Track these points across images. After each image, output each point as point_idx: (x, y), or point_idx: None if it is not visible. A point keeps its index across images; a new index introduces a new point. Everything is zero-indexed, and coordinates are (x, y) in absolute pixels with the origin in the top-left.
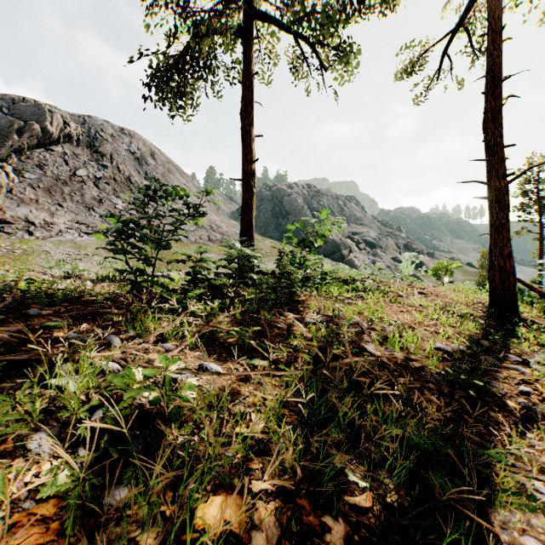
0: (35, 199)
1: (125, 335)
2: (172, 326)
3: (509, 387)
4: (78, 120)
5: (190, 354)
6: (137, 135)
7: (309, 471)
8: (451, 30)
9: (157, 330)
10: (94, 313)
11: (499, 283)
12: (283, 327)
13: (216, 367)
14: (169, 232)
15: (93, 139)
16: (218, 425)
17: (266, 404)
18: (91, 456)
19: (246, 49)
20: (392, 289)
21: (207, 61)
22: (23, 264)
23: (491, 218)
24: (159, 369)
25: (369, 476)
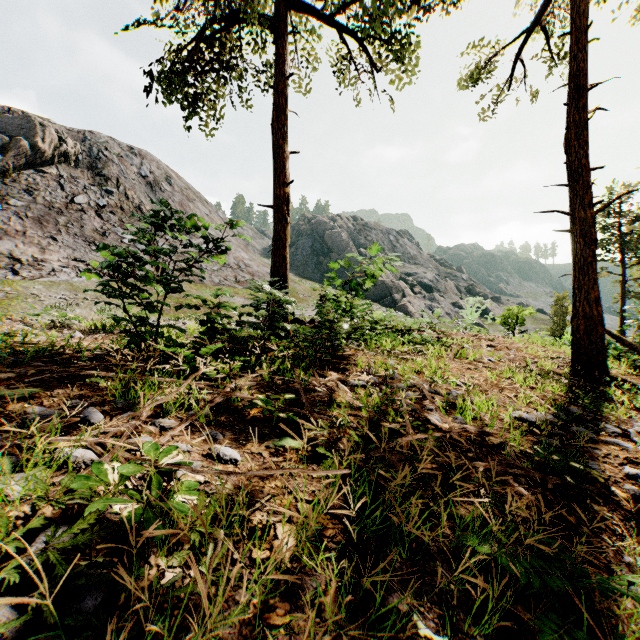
0: (22, 231)
1: (112, 407)
2: (176, 394)
3: (612, 468)
4: (77, 136)
5: (198, 433)
6: (149, 156)
7: (362, 639)
8: (526, 30)
9: (157, 399)
10: (74, 376)
11: (584, 334)
12: (323, 391)
13: (232, 452)
14: (178, 271)
15: (95, 159)
16: (223, 558)
17: (298, 507)
18: (10, 625)
19: (278, 45)
20: (456, 341)
21: (230, 59)
22: (5, 310)
23: (575, 255)
24: (145, 462)
25: (447, 623)
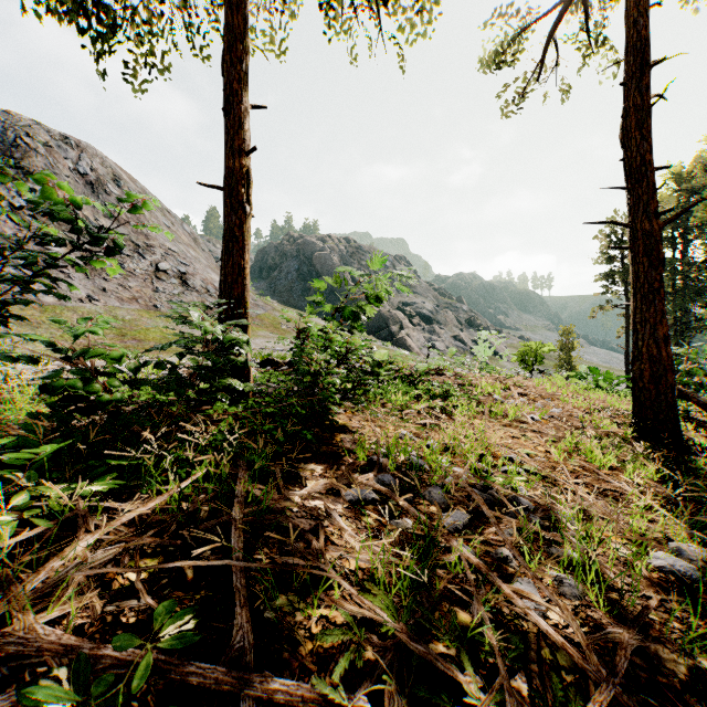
0: None
1: None
2: None
3: None
4: None
5: None
6: (91, 149)
7: None
8: None
9: None
10: None
11: (650, 383)
12: (294, 528)
13: None
14: None
15: (11, 146)
16: None
17: None
18: None
19: None
20: (481, 390)
21: None
22: None
23: (636, 279)
24: None
25: None
